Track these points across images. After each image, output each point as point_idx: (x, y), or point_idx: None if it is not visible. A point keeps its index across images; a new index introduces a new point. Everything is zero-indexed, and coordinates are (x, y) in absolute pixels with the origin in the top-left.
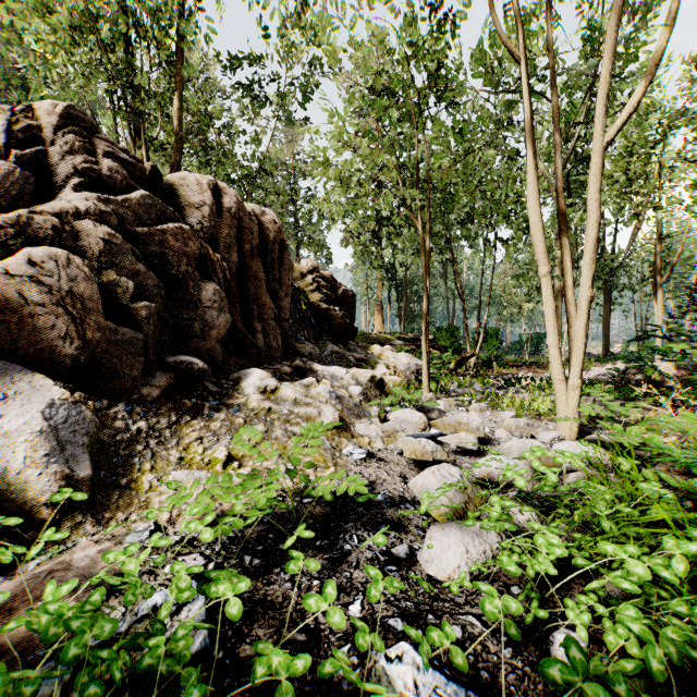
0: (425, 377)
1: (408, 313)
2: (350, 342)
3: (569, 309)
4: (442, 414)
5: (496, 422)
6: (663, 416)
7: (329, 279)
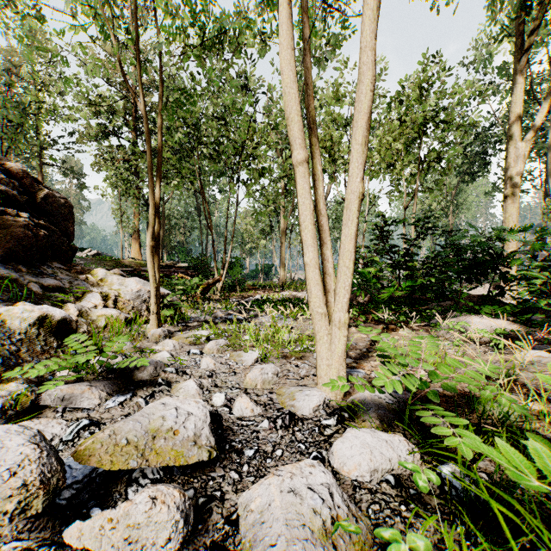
0: (153, 308)
1: (167, 243)
2: (54, 264)
3: (321, 221)
4: (160, 370)
5: (236, 372)
6: (451, 361)
7: (20, 175)
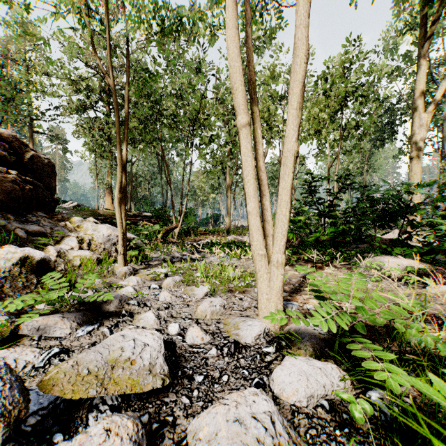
0: (120, 250)
1: (135, 197)
2: (38, 213)
3: (261, 176)
4: (124, 302)
5: (189, 305)
6: (374, 296)
7: (10, 139)
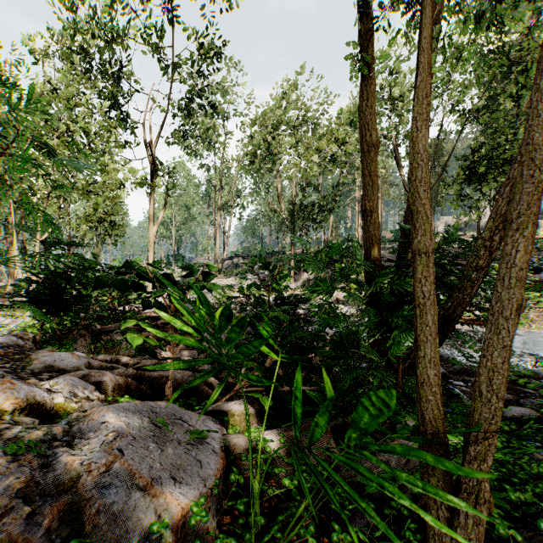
0: None
1: None
2: None
3: None
4: None
5: None
6: None
7: None
